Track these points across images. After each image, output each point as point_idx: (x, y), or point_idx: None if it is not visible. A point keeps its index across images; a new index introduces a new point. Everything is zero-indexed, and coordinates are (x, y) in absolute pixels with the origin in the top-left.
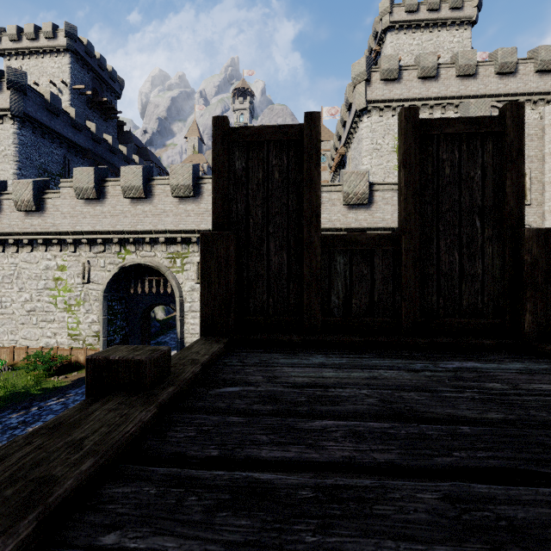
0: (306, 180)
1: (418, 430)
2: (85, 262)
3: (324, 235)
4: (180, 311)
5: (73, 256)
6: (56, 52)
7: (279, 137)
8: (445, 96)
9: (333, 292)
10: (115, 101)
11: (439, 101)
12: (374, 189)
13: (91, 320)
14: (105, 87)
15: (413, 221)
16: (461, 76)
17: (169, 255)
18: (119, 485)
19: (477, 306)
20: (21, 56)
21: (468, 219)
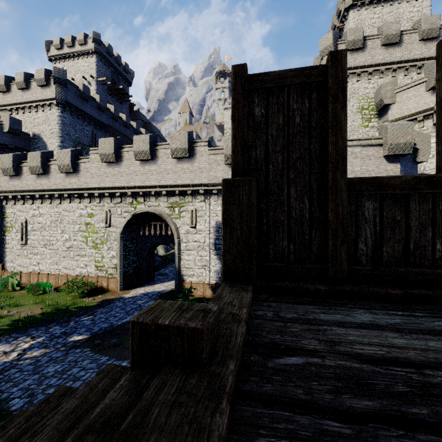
0: (331, 122)
1: None
2: (107, 210)
3: (350, 179)
4: (178, 249)
5: (99, 206)
6: (86, 54)
7: (301, 80)
8: (408, 60)
9: (360, 239)
10: (128, 88)
11: (402, 64)
12: None
13: (112, 255)
14: (120, 78)
15: None
16: (423, 39)
17: (169, 204)
18: None
19: None
20: (63, 60)
21: None
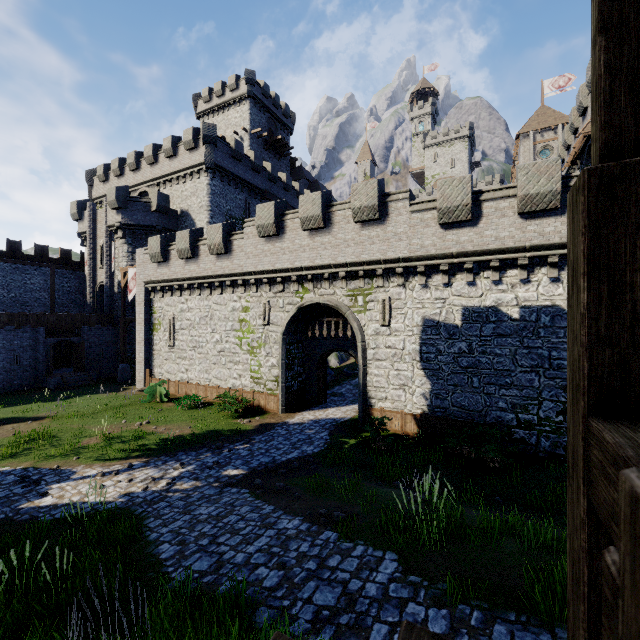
0: None
1: None
2: (266, 302)
3: None
4: (362, 358)
5: (255, 296)
6: (238, 101)
7: None
8: None
9: None
10: (288, 137)
11: None
12: None
13: (271, 364)
14: (279, 125)
15: None
16: None
17: (349, 292)
18: None
19: None
20: (212, 114)
21: None
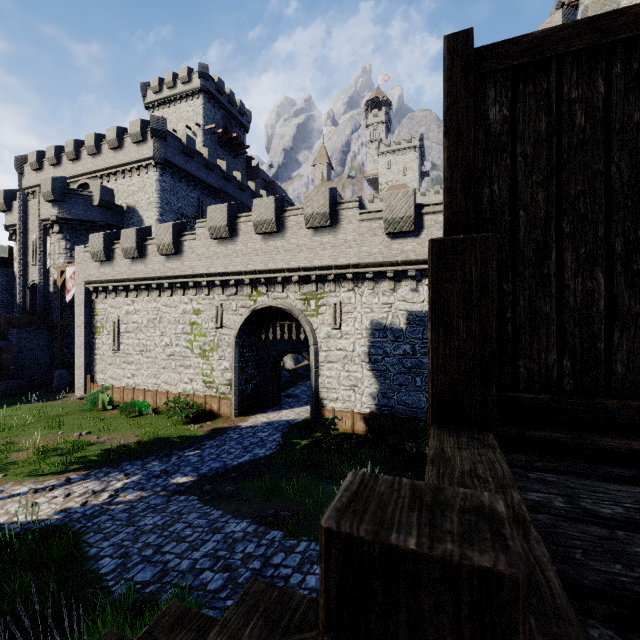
0: None
1: None
2: (218, 305)
3: None
4: (314, 361)
5: (207, 299)
6: (191, 95)
7: (588, 41)
8: None
9: None
10: (244, 136)
11: None
12: None
13: (224, 367)
14: (234, 123)
15: None
16: None
17: (302, 296)
18: None
19: None
20: (162, 106)
21: None
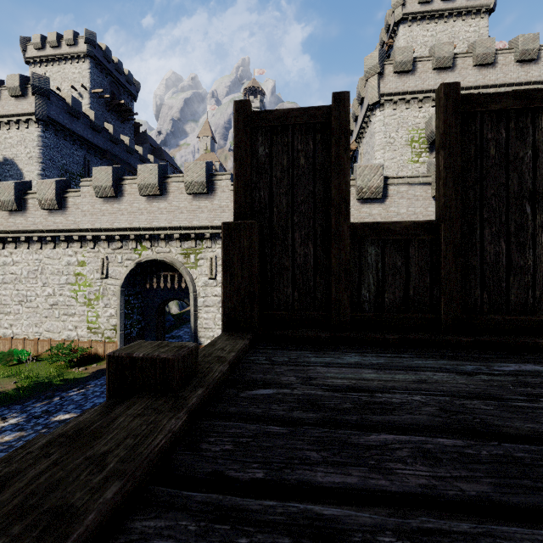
0: (335, 165)
1: (503, 451)
2: (104, 258)
3: (353, 224)
4: (194, 305)
5: (93, 252)
6: (77, 58)
7: (305, 120)
8: (462, 87)
9: (364, 285)
10: (132, 103)
11: None
12: (389, 183)
13: (109, 314)
14: (122, 90)
15: (454, 208)
16: (478, 65)
17: (183, 251)
18: (149, 516)
19: (527, 301)
20: (45, 63)
21: (517, 204)
